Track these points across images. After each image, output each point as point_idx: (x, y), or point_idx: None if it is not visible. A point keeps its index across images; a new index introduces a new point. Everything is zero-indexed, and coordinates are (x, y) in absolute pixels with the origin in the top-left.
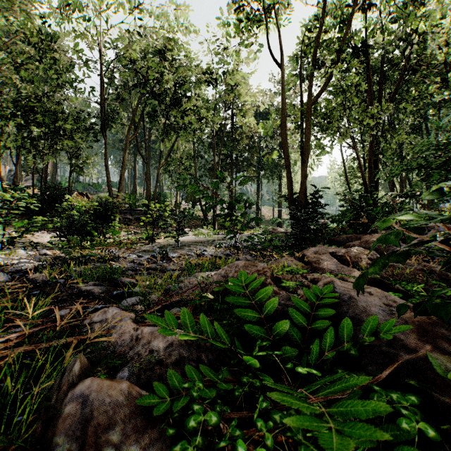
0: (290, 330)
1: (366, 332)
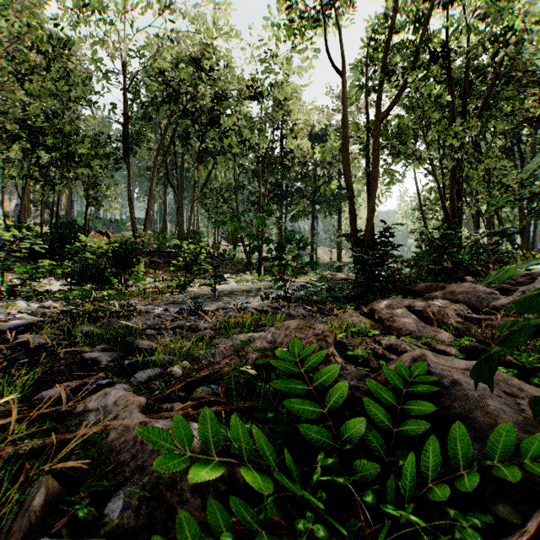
0: (367, 433)
1: (497, 453)
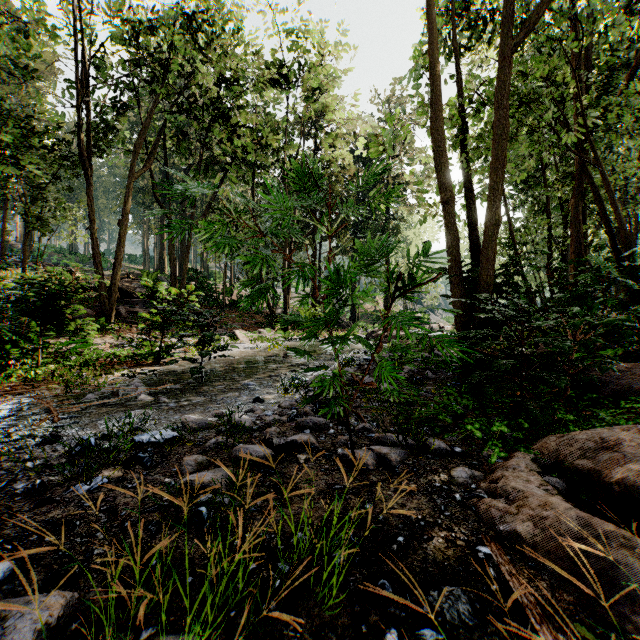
0: None
1: None
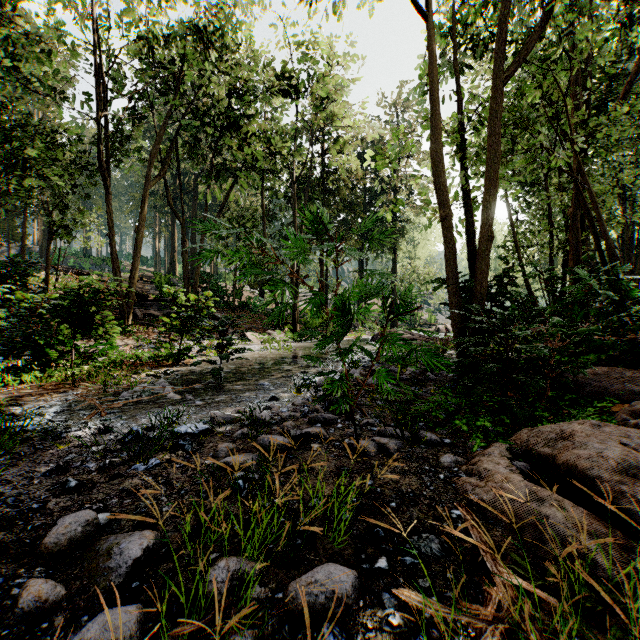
0: None
1: None
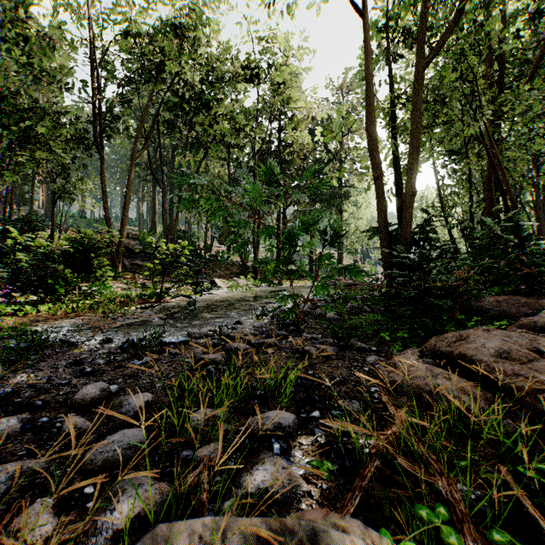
0: None
1: None
